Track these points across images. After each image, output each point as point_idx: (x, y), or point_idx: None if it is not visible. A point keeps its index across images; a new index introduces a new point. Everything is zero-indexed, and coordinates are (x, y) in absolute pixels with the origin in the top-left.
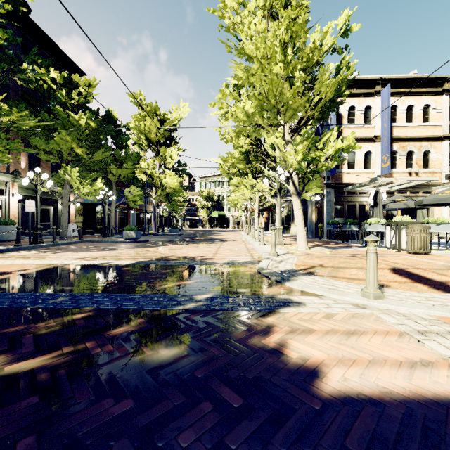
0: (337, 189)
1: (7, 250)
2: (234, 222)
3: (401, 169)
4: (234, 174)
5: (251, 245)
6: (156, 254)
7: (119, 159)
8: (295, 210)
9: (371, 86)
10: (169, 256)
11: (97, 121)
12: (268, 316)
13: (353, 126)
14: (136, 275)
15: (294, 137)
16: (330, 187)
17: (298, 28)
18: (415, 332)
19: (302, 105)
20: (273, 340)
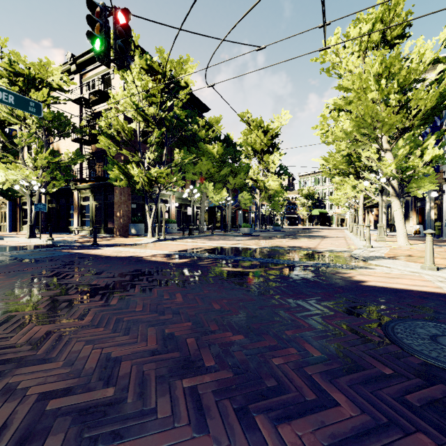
0: None
1: (180, 238)
2: (337, 220)
3: None
4: (336, 174)
5: (351, 241)
6: (271, 244)
7: (234, 171)
8: (394, 210)
9: None
10: (281, 245)
11: (223, 148)
12: (349, 270)
13: None
14: (267, 253)
15: (393, 145)
16: None
17: (392, 60)
18: (437, 281)
19: (398, 121)
20: (348, 275)
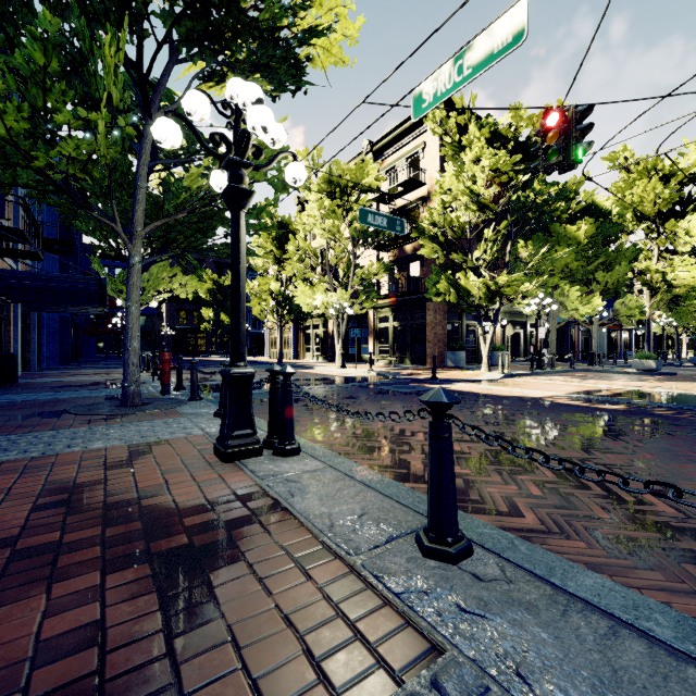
0: None
1: (530, 374)
2: None
3: None
4: None
5: None
6: None
7: (606, 261)
8: None
9: None
10: None
11: (595, 225)
12: None
13: None
14: None
15: None
16: None
17: None
18: None
19: None
20: None
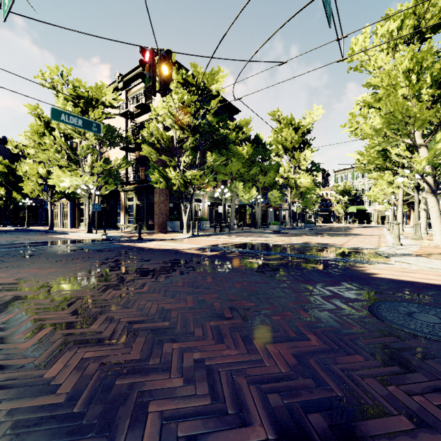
0: None
1: (212, 235)
2: (377, 217)
3: None
4: (371, 170)
5: (385, 239)
6: (298, 240)
7: (264, 170)
8: (430, 207)
9: None
10: (307, 242)
11: (252, 148)
12: (365, 265)
13: None
14: (291, 248)
15: (427, 140)
16: None
17: (423, 54)
18: None
19: (431, 116)
20: (362, 269)
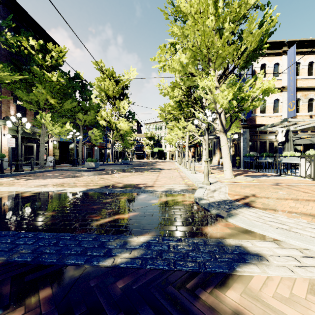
0: (252, 129)
1: None
2: (169, 155)
3: (303, 112)
4: (170, 119)
5: (184, 173)
6: (106, 181)
7: (85, 109)
8: (222, 145)
9: (279, 47)
10: (116, 183)
11: (66, 79)
12: (226, 287)
13: (264, 80)
14: (79, 206)
15: (221, 83)
16: (246, 127)
17: None
18: None
19: (231, 53)
20: None
